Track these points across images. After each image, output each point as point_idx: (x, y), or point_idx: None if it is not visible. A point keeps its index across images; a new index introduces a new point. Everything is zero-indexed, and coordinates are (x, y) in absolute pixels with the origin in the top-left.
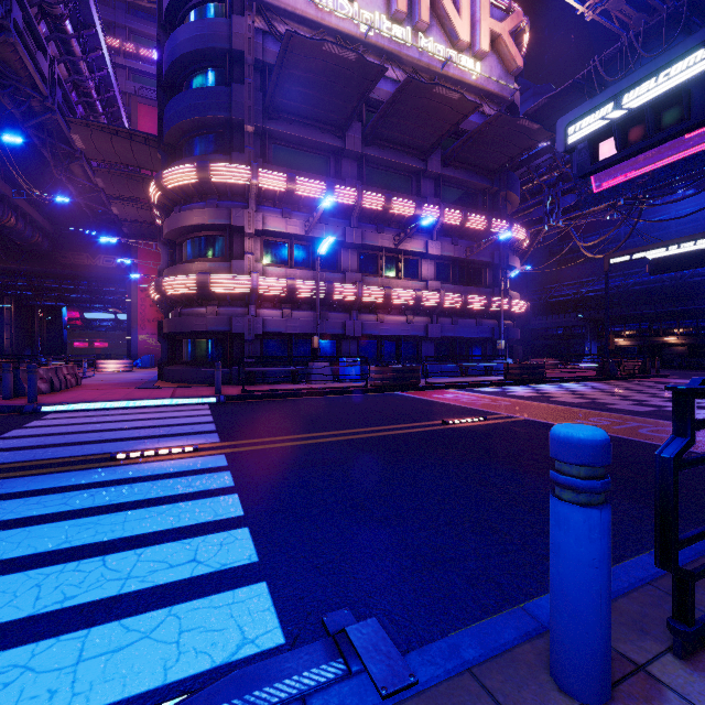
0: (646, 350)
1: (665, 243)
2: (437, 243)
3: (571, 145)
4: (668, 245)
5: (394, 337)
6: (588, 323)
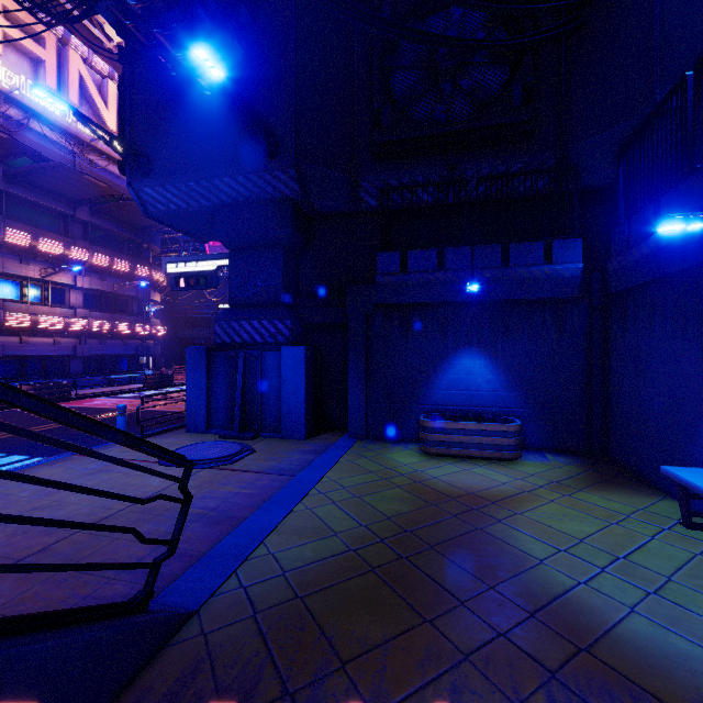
0: None
1: None
2: (86, 279)
3: (168, 274)
4: None
5: (40, 356)
6: None
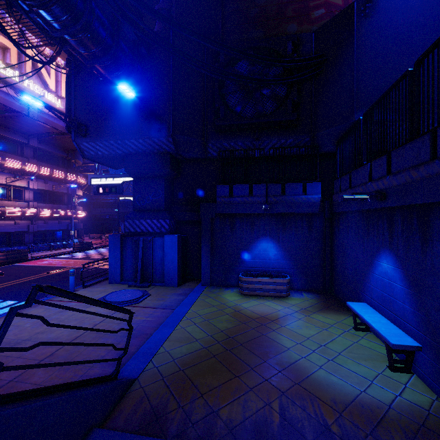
0: None
1: None
2: (36, 183)
3: (92, 185)
4: None
5: (6, 232)
6: (120, 214)
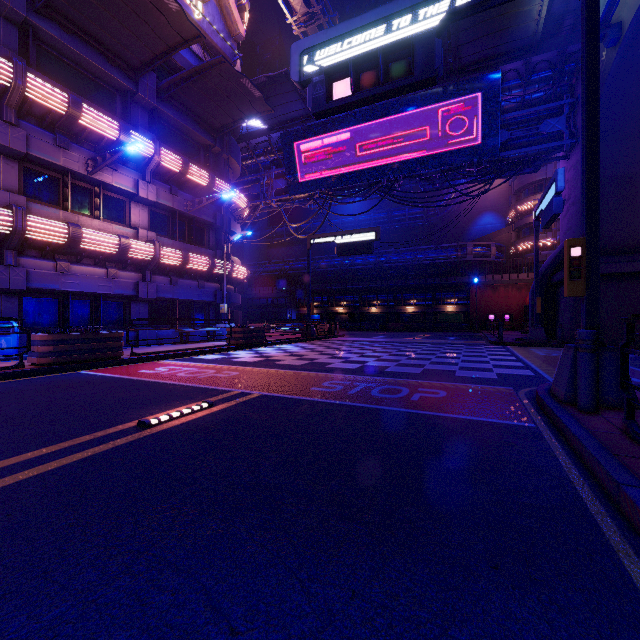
0: (326, 317)
1: (347, 232)
2: (152, 187)
3: (306, 76)
4: (348, 234)
5: (89, 295)
6: (290, 295)
